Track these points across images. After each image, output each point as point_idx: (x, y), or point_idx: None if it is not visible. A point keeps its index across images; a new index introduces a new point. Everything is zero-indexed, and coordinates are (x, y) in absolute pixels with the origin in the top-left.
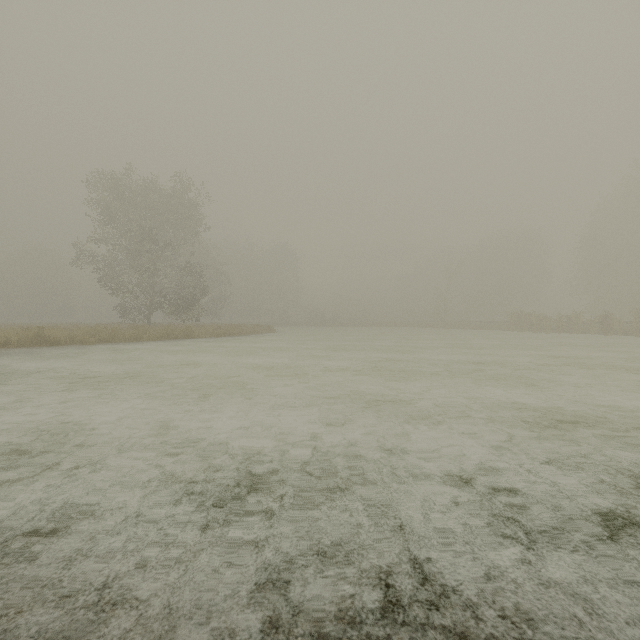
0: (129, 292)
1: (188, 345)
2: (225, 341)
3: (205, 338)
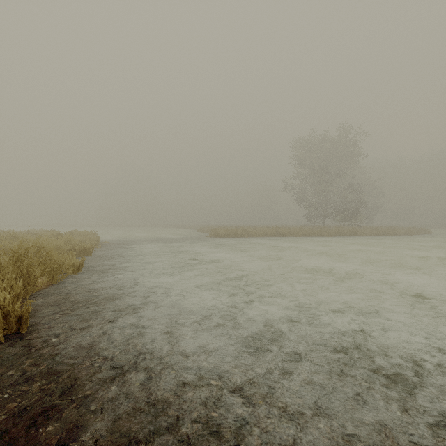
0: (312, 206)
1: (356, 240)
2: (383, 239)
3: (366, 236)
